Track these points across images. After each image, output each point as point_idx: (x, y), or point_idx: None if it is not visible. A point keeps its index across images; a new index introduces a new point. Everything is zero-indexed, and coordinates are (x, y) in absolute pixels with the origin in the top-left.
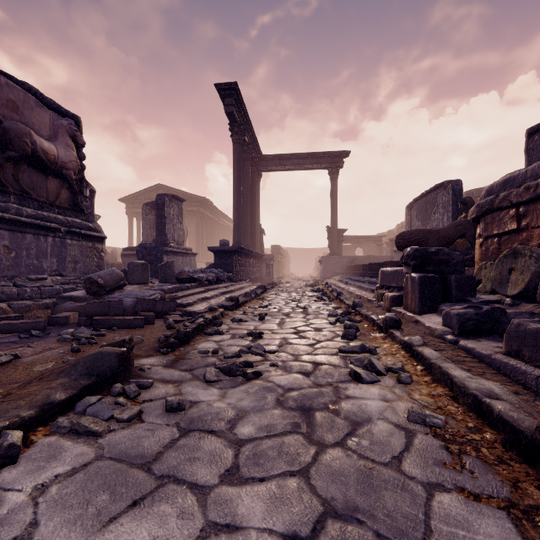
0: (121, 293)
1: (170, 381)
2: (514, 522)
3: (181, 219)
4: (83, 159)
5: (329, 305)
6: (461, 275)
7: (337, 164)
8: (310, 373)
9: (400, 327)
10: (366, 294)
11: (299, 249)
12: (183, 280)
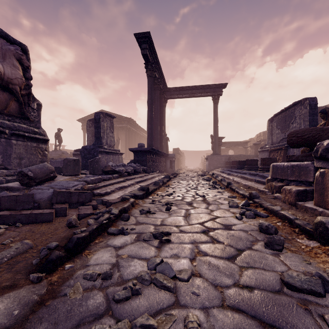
0: (50, 184)
1: None
2: None
3: (113, 130)
4: (30, 79)
5: (223, 194)
6: None
7: (218, 93)
8: None
9: None
10: (254, 185)
11: (191, 151)
12: (108, 172)
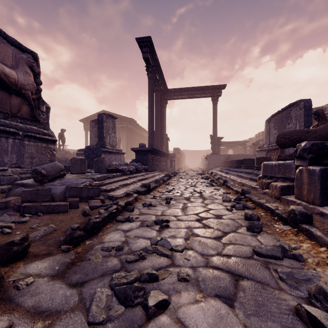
0: (60, 181)
1: (43, 313)
2: None
3: (115, 130)
4: (40, 84)
5: (219, 190)
6: None
7: (217, 94)
8: (233, 297)
9: (312, 222)
10: (248, 182)
11: (191, 151)
12: (111, 171)
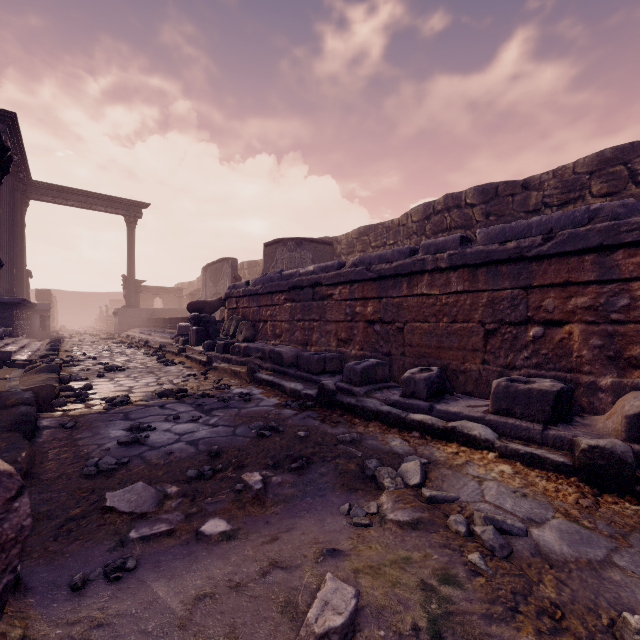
0: None
1: (82, 376)
2: (198, 371)
3: None
4: None
5: (141, 350)
6: (214, 327)
7: (135, 214)
8: (147, 368)
9: (186, 352)
10: (168, 341)
11: (70, 292)
12: None
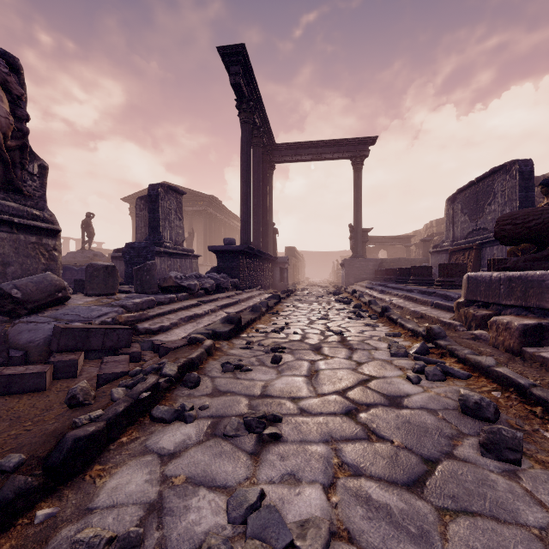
0: (55, 311)
1: None
2: None
3: (181, 215)
4: (26, 120)
5: (377, 328)
6: None
7: (361, 153)
8: None
9: None
10: (431, 312)
11: (315, 252)
12: (168, 289)
